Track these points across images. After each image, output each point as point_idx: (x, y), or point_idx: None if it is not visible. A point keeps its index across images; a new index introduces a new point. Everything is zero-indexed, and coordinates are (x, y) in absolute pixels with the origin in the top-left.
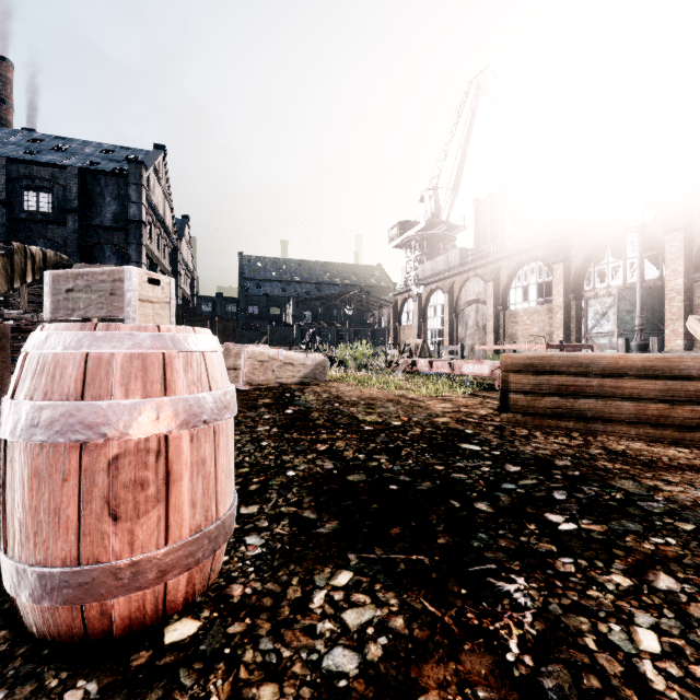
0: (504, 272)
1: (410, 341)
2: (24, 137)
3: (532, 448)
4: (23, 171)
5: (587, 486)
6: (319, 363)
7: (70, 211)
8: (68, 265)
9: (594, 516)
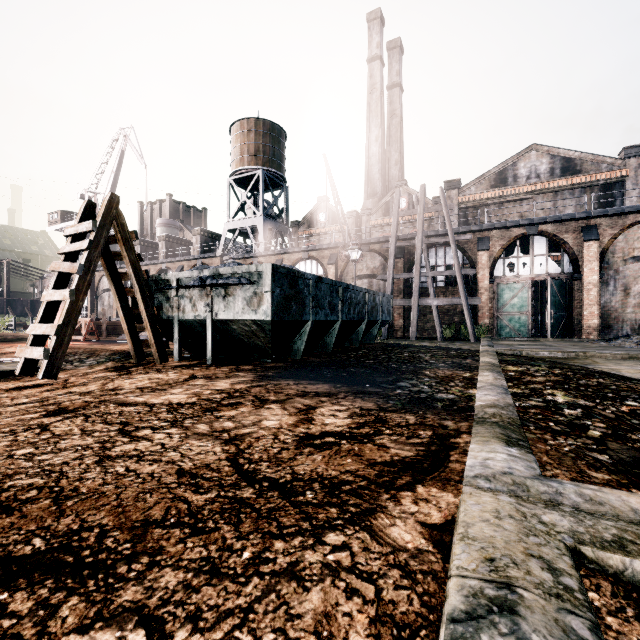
0: None
1: None
2: None
3: None
4: None
5: None
6: None
7: None
8: None
9: None
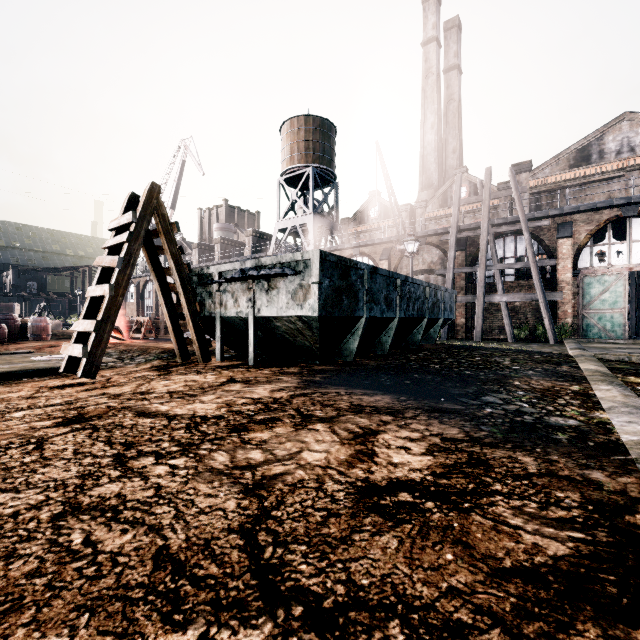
0: None
1: None
2: None
3: None
4: None
5: None
6: (58, 324)
7: None
8: None
9: None
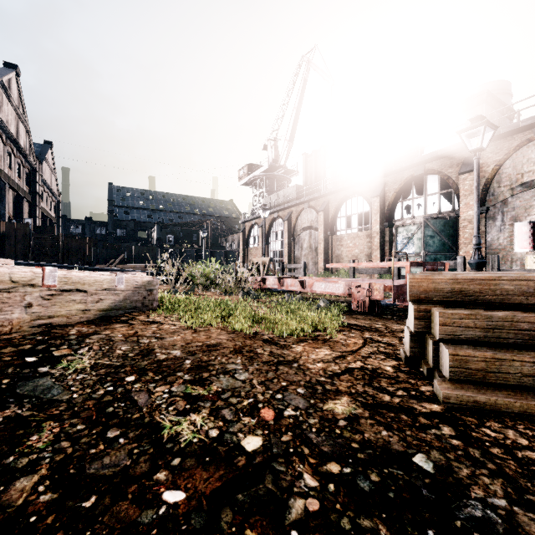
0: (332, 204)
1: (258, 260)
2: None
3: None
4: None
5: None
6: (142, 286)
7: None
8: None
9: None
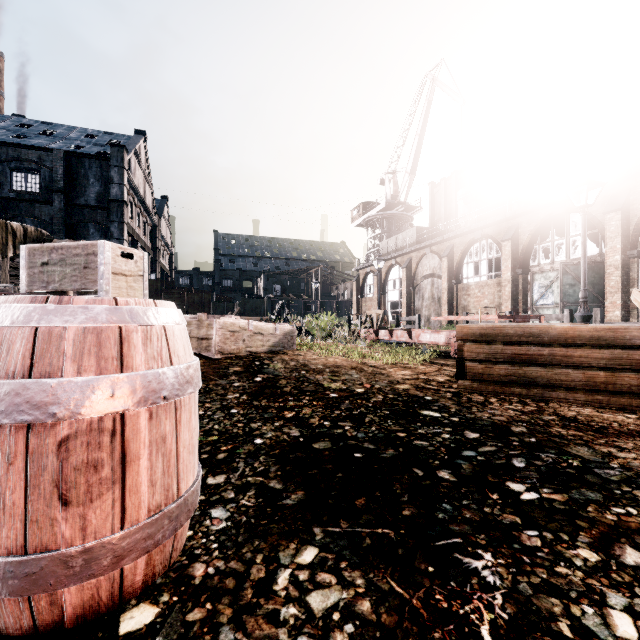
0: (457, 249)
1: (372, 312)
2: (13, 122)
3: (488, 415)
4: (12, 153)
5: (545, 453)
6: (287, 333)
7: (56, 191)
8: (48, 240)
9: (554, 485)
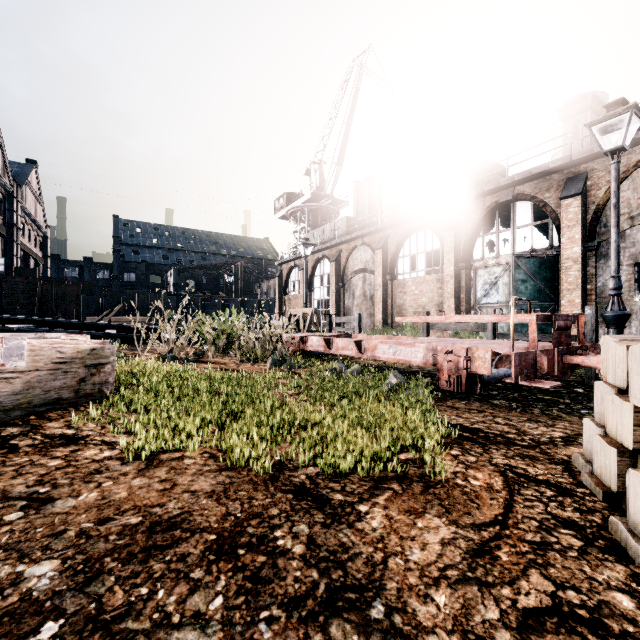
0: (393, 241)
1: (297, 311)
2: None
3: None
4: None
5: None
6: (76, 359)
7: None
8: None
9: None
